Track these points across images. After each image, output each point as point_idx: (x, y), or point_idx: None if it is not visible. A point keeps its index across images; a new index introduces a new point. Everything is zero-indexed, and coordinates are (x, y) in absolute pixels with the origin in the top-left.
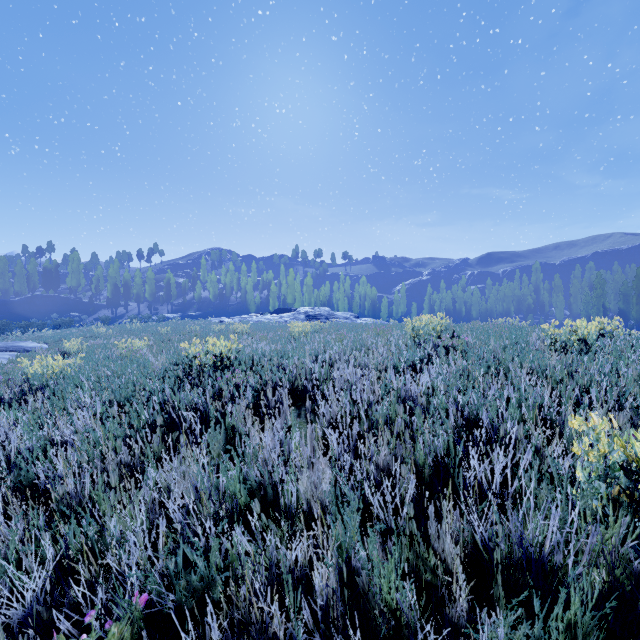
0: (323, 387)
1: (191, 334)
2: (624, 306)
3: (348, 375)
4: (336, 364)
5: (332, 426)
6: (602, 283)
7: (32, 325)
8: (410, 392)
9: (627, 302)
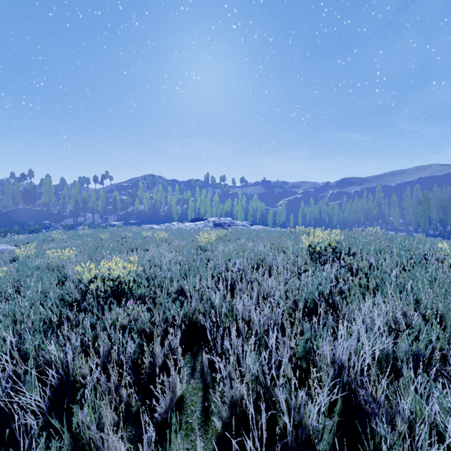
0: (225, 320)
1: (123, 240)
2: (443, 216)
3: (254, 315)
4: (239, 291)
5: (236, 415)
6: (427, 200)
7: (10, 231)
8: (342, 356)
9: (445, 213)
